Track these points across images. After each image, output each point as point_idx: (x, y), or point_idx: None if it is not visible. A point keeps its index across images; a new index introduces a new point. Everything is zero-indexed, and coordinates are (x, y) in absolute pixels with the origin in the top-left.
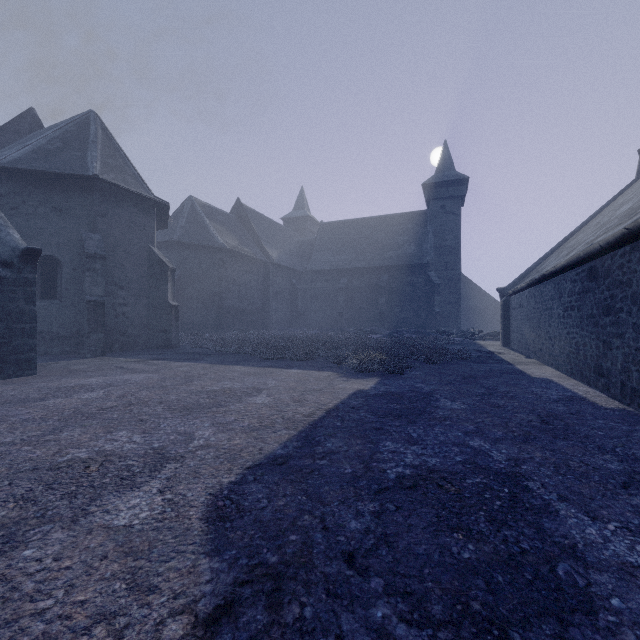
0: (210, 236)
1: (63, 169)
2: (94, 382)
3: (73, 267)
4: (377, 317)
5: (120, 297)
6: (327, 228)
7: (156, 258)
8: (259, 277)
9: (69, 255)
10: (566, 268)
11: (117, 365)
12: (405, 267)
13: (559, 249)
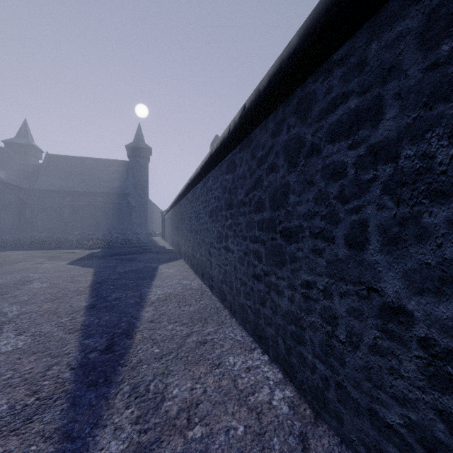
0: None
1: None
2: None
3: None
4: (95, 224)
5: None
6: (53, 159)
7: None
8: None
9: None
10: (169, 210)
11: None
12: (114, 194)
13: None
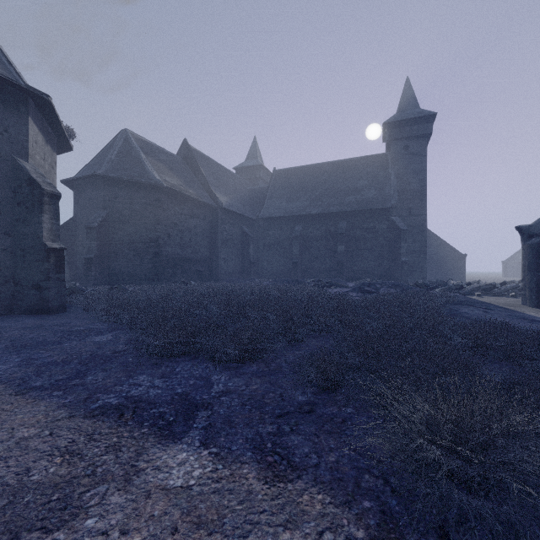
0: (145, 172)
1: None
2: None
3: None
4: (334, 267)
5: None
6: (280, 175)
7: (24, 176)
8: (206, 223)
9: None
10: None
11: None
12: (366, 212)
13: None
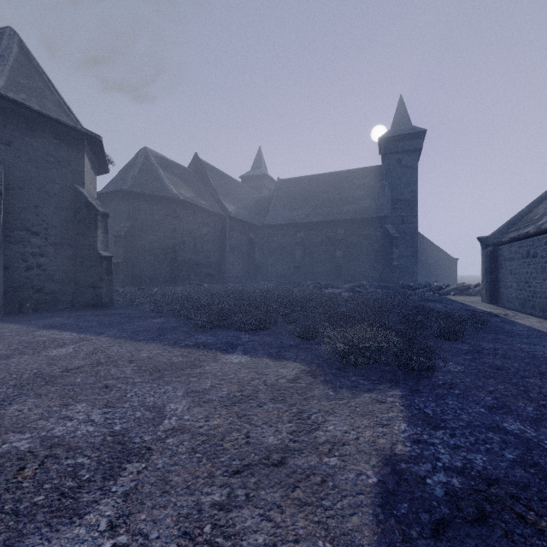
0: (163, 187)
1: None
2: None
3: None
4: (333, 270)
5: (33, 245)
6: (284, 184)
7: (83, 200)
8: (216, 230)
9: None
10: None
11: None
12: (362, 221)
13: None
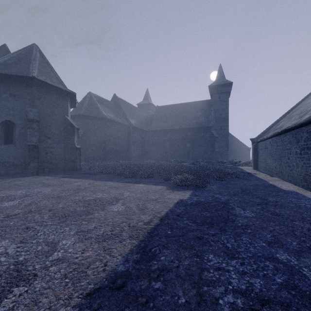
0: (99, 112)
1: (16, 73)
2: (19, 193)
3: (21, 126)
4: (185, 154)
5: (48, 143)
6: (160, 109)
7: (68, 122)
8: (125, 133)
9: (19, 120)
10: (304, 124)
11: (41, 181)
12: (200, 128)
13: (286, 117)
